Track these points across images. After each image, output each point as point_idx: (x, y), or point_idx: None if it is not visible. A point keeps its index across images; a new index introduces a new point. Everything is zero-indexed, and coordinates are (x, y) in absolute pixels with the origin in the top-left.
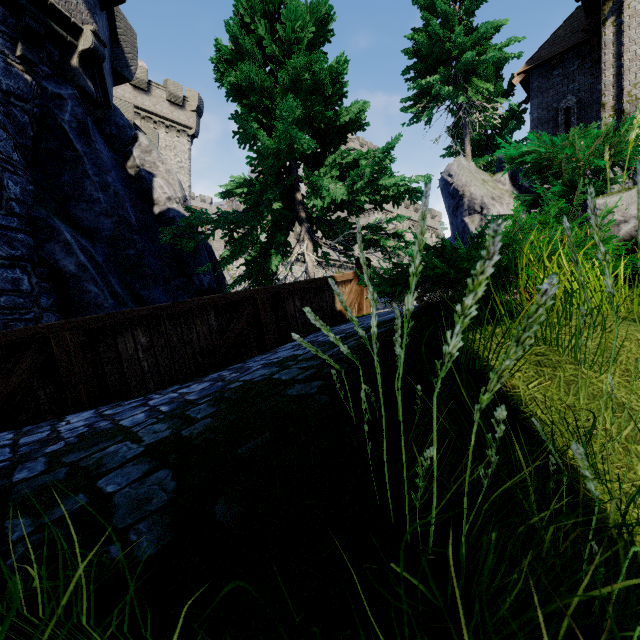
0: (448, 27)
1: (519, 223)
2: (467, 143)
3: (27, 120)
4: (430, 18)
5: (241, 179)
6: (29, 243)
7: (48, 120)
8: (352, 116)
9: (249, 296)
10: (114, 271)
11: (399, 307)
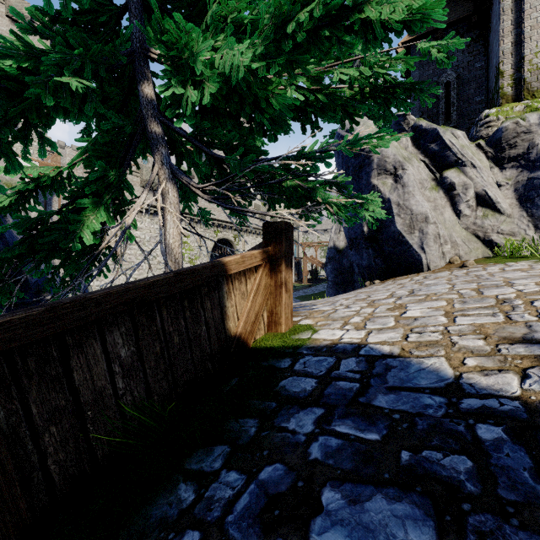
0: None
1: None
2: None
3: None
4: None
5: (20, 44)
6: None
7: None
8: None
9: None
10: None
11: None
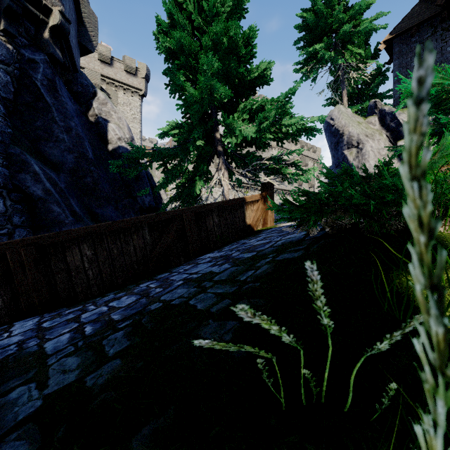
0: (330, 7)
1: (441, 151)
2: (344, 95)
3: (9, 79)
4: (316, 0)
5: (173, 123)
6: (5, 174)
7: (25, 79)
8: (259, 71)
9: (176, 215)
10: (75, 194)
11: (306, 230)
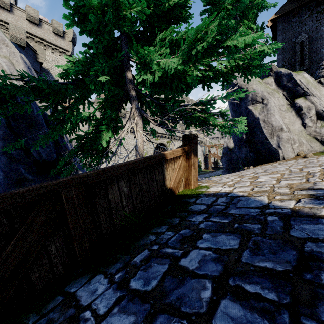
0: None
1: None
2: None
3: None
4: None
5: (75, 59)
6: None
7: None
8: None
9: (45, 194)
10: None
11: None
